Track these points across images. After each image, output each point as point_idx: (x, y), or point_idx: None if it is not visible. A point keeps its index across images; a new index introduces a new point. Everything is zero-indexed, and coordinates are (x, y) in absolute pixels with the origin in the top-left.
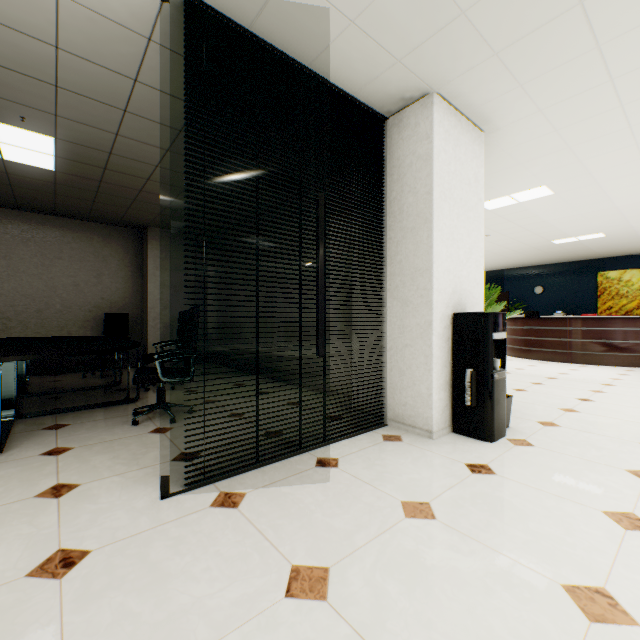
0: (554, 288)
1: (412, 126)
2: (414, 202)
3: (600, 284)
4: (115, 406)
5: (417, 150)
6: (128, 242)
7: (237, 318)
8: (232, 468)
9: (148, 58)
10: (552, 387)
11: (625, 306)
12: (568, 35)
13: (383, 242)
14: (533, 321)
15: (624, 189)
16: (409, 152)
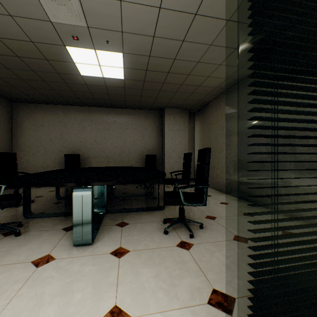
0: None
1: None
2: None
3: None
4: (151, 211)
5: None
6: (155, 118)
7: (215, 157)
8: None
9: None
10: None
11: None
12: None
13: None
14: None
15: None
16: None
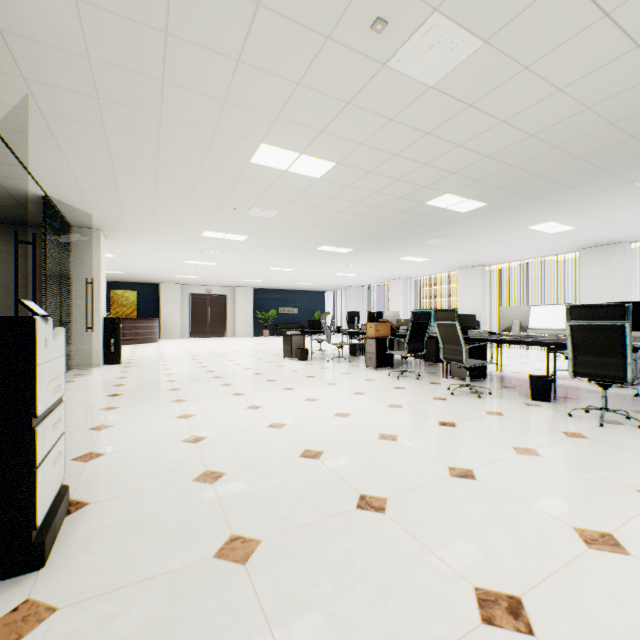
0: None
1: (90, 238)
2: (91, 270)
3: (113, 297)
4: None
5: (93, 249)
6: None
7: None
8: None
9: None
10: None
11: (127, 312)
12: (148, 237)
13: (71, 283)
14: None
15: (142, 262)
16: (88, 248)
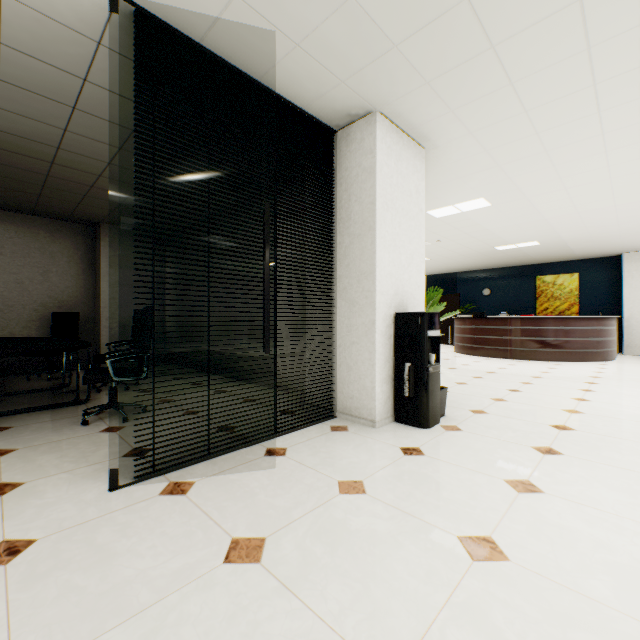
0: (500, 290)
1: (358, 140)
2: (360, 211)
3: (538, 287)
4: (63, 408)
5: (362, 163)
6: (78, 238)
7: (196, 318)
8: (183, 461)
9: (98, 60)
10: (489, 380)
11: (558, 307)
12: (486, 72)
13: (333, 246)
14: (479, 321)
15: (549, 204)
16: (356, 164)
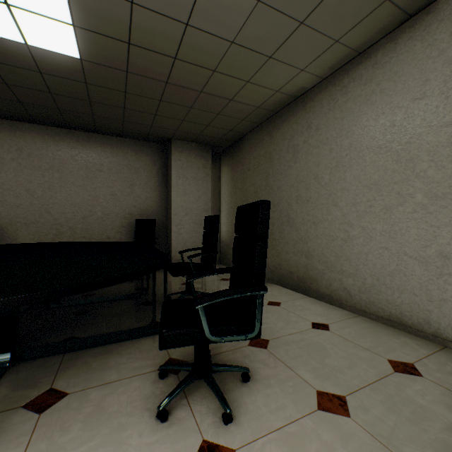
0: None
1: None
2: None
3: None
4: (137, 340)
5: None
6: (155, 155)
7: None
8: None
9: None
10: None
11: None
12: None
13: None
14: None
15: None
16: None
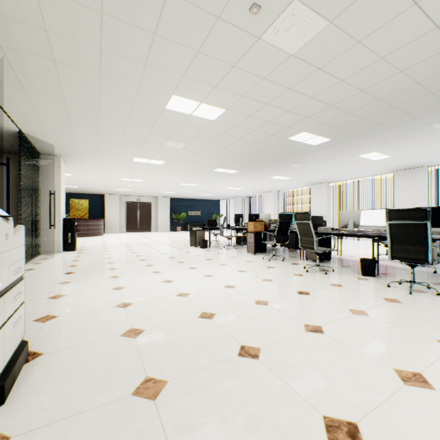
0: None
1: (53, 162)
2: (54, 185)
3: (72, 204)
4: None
5: (55, 170)
6: None
7: None
8: None
9: None
10: None
11: (81, 214)
12: (95, 162)
13: (40, 194)
14: None
15: (91, 179)
16: (52, 169)
